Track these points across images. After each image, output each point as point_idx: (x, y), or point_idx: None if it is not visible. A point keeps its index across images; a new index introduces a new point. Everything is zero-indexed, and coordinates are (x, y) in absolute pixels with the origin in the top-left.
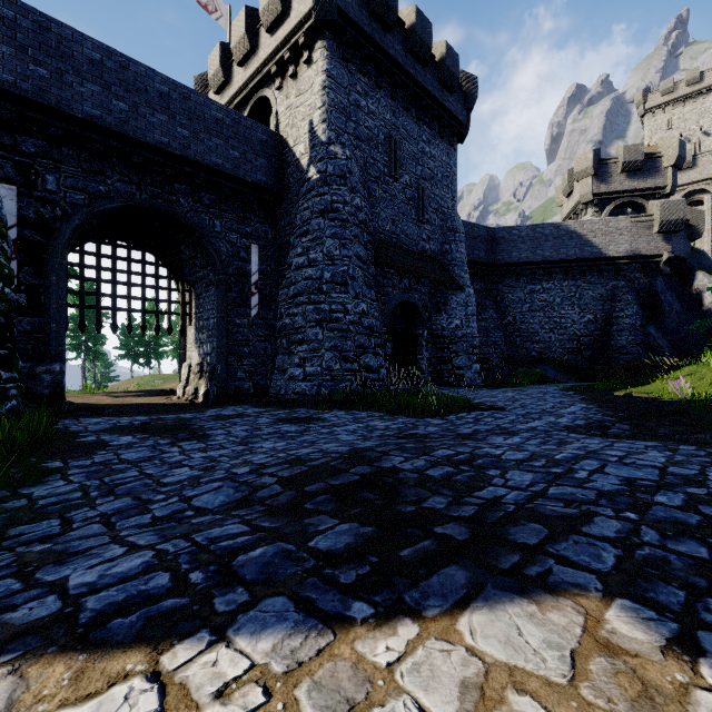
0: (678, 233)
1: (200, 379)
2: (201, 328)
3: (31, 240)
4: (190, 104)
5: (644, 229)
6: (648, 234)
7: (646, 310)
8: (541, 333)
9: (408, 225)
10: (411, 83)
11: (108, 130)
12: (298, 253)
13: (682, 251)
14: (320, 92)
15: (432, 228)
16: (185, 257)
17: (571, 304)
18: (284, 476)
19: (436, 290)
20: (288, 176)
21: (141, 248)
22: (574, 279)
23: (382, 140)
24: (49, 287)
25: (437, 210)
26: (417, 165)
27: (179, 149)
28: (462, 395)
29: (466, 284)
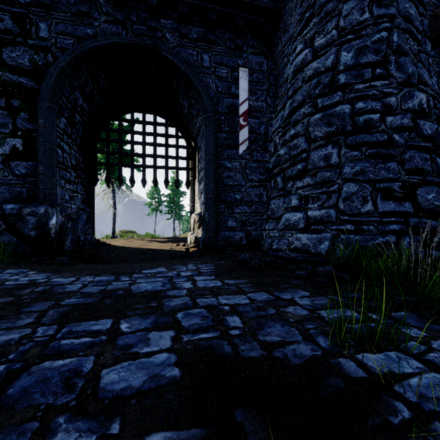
0: None
1: (199, 228)
2: (200, 179)
3: (26, 87)
4: None
5: None
6: None
7: None
8: None
9: None
10: None
11: None
12: (297, 52)
13: None
14: None
15: None
16: (186, 112)
17: None
18: None
19: None
20: None
21: (153, 111)
22: None
23: None
24: (38, 130)
25: None
26: None
27: None
28: None
29: None
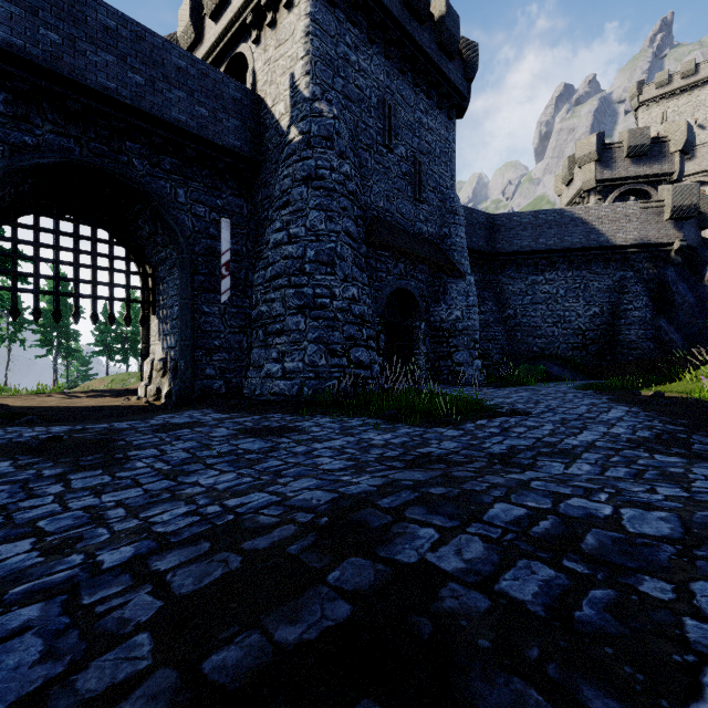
0: (689, 220)
1: (163, 377)
2: (165, 318)
3: None
4: (145, 45)
5: (654, 216)
6: (658, 220)
7: (656, 303)
8: (543, 327)
9: (404, 203)
10: (407, 42)
11: (33, 65)
12: (277, 227)
13: (693, 240)
14: (303, 40)
15: (429, 209)
16: (144, 234)
17: (575, 296)
18: (178, 595)
19: (434, 278)
20: (266, 141)
21: (92, 223)
22: (579, 270)
23: (374, 104)
24: None
25: (435, 189)
26: (414, 136)
27: (130, 98)
28: (473, 396)
29: (467, 271)
